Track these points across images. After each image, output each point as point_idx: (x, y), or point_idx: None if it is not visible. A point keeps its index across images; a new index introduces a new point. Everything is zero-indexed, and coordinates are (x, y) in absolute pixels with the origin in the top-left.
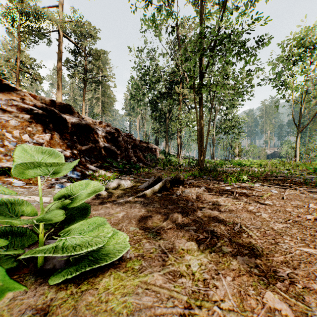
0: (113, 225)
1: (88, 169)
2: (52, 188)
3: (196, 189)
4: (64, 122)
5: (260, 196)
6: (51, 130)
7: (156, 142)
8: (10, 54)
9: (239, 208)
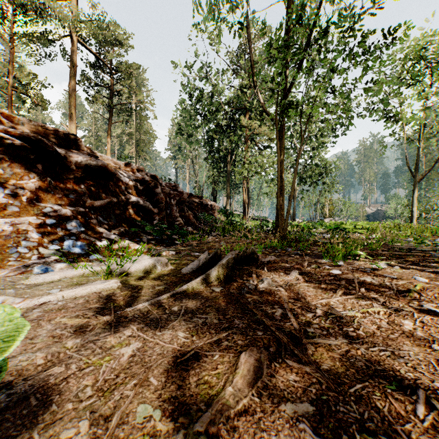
0: (98, 393)
1: (102, 238)
2: (26, 274)
3: (282, 276)
4: (62, 161)
5: (407, 293)
6: (40, 174)
7: (213, 196)
8: (3, 69)
9: (384, 325)
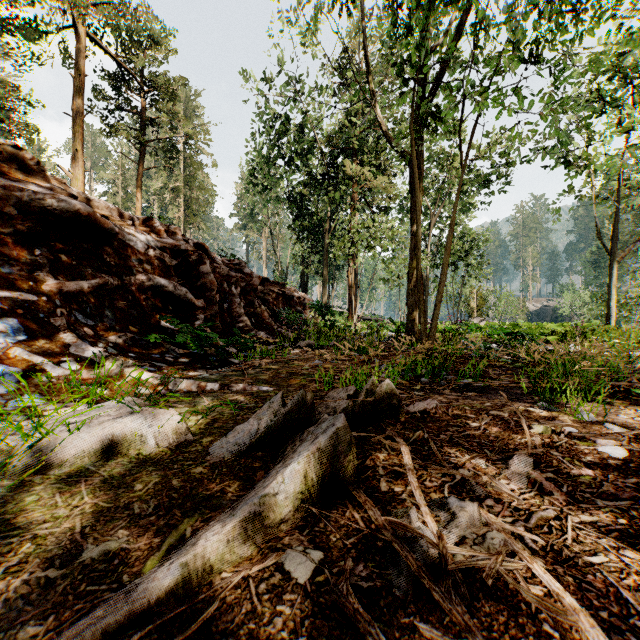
0: None
1: (65, 356)
2: None
3: (494, 480)
4: None
5: None
6: None
7: (303, 284)
8: None
9: None
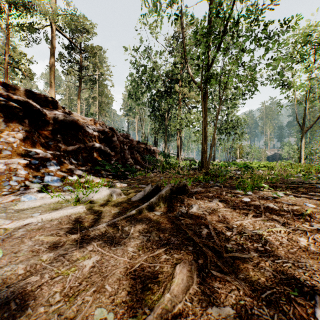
0: (65, 298)
1: (73, 174)
2: (15, 201)
3: (207, 203)
4: (43, 117)
5: (301, 216)
6: (27, 127)
7: (155, 143)
8: (1, 50)
9: (285, 242)
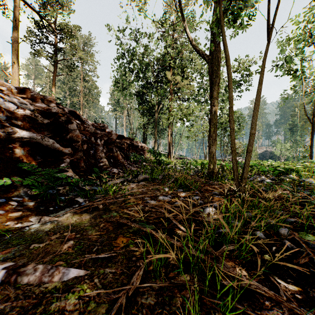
0: None
1: None
2: None
3: None
4: None
5: None
6: None
7: (144, 139)
8: None
9: None
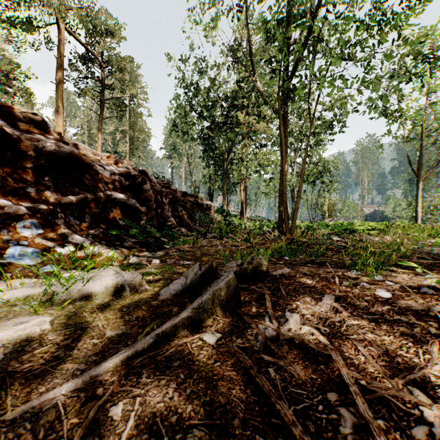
0: None
1: (66, 242)
2: None
3: (312, 306)
4: (15, 144)
5: None
6: None
7: (210, 196)
8: None
9: None
